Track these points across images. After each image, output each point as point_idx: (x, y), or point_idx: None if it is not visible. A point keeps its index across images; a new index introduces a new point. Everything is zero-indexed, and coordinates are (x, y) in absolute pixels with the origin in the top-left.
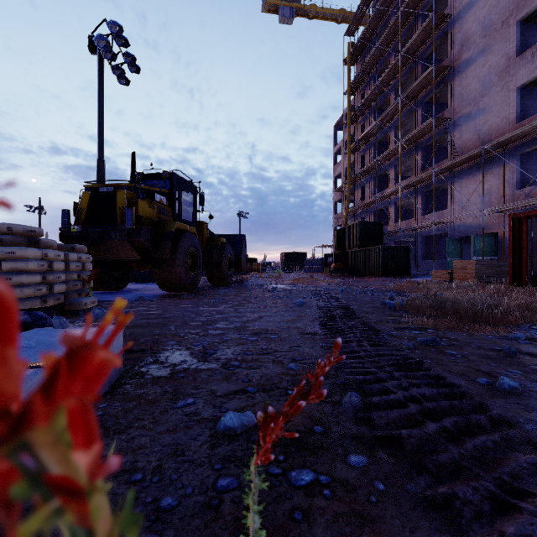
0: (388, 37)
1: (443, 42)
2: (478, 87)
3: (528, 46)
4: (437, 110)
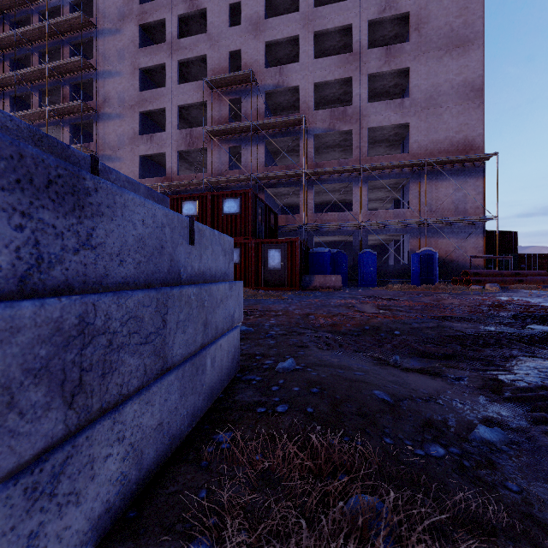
0: (32, 34)
1: (90, 83)
2: (117, 140)
3: (145, 131)
4: (84, 136)
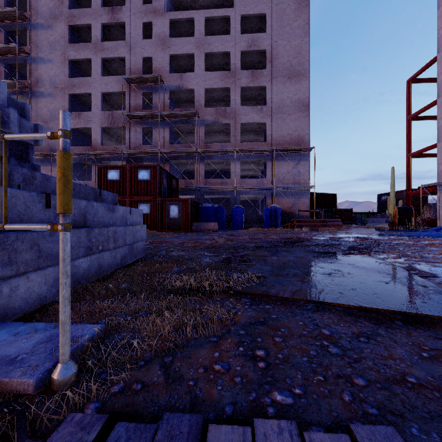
0: None
1: (23, 64)
2: (48, 114)
3: (74, 108)
4: None
